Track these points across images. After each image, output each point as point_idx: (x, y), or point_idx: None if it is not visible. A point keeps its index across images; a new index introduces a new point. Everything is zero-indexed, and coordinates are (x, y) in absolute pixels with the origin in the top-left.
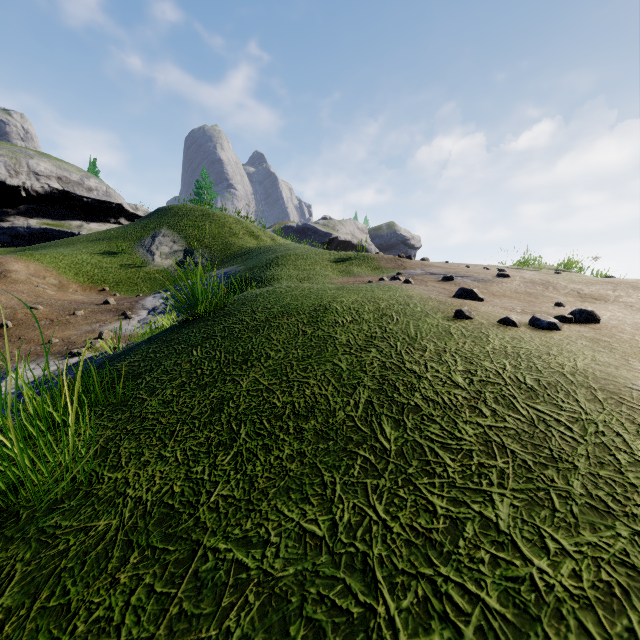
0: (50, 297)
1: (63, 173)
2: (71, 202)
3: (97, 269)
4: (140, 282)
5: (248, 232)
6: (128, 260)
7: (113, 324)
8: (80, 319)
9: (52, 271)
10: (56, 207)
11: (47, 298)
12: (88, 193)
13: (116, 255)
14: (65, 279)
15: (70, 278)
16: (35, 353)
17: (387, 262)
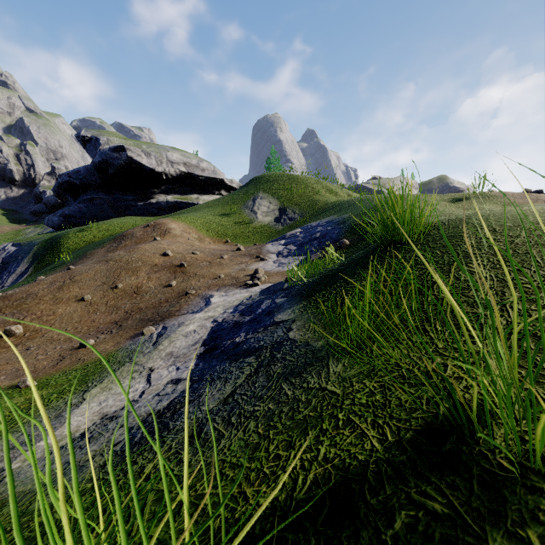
0: (199, 246)
1: (187, 160)
2: (191, 181)
3: (220, 226)
4: (251, 235)
5: (327, 190)
6: (239, 219)
7: (254, 264)
8: (228, 261)
9: (193, 229)
10: (182, 185)
11: (198, 247)
12: (202, 173)
13: (230, 215)
14: (201, 234)
15: (204, 233)
16: (214, 285)
17: (515, 198)
